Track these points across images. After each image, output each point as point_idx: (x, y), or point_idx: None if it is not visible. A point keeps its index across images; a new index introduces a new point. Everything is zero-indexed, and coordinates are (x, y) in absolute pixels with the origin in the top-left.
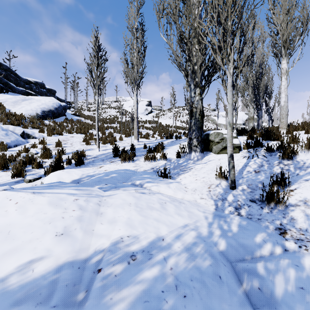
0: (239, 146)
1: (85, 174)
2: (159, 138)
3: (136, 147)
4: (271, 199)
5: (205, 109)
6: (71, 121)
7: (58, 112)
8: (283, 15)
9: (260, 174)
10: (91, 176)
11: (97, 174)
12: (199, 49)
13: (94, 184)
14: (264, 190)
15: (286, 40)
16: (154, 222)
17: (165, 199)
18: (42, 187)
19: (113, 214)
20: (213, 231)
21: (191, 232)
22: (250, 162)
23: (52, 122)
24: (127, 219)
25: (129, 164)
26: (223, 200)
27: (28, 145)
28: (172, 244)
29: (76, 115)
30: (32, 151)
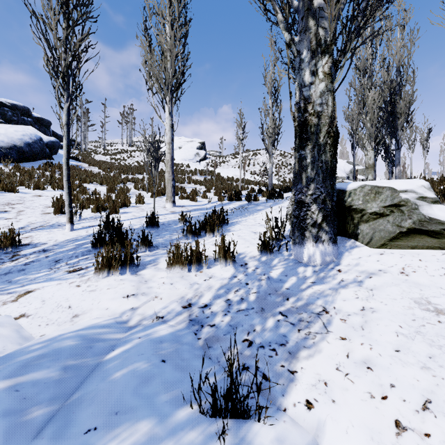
0: None
1: None
2: (216, 200)
3: (165, 221)
4: None
5: (288, 155)
6: (59, 167)
7: (32, 151)
8: None
9: None
10: None
11: None
12: None
13: None
14: None
15: None
16: None
17: None
18: None
19: None
20: None
21: None
22: None
23: (13, 167)
24: None
25: (118, 285)
26: None
27: None
28: None
29: (74, 159)
30: None
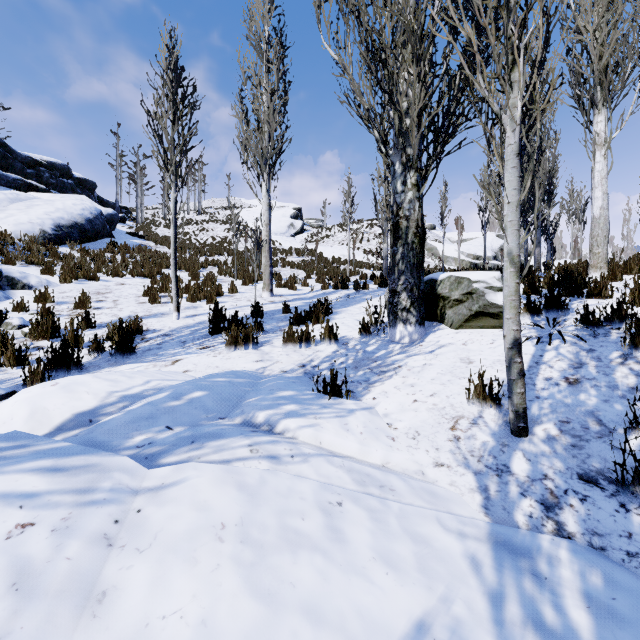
0: None
1: (119, 391)
2: (319, 288)
3: (267, 310)
4: None
5: None
6: (125, 248)
7: (94, 229)
8: (600, 12)
9: (584, 388)
10: (135, 398)
11: (154, 389)
12: (418, 72)
13: (132, 428)
14: (627, 453)
15: (605, 69)
16: (302, 628)
17: (339, 476)
18: None
19: (144, 600)
20: None
21: None
22: (547, 354)
23: (78, 250)
24: (195, 629)
25: (246, 355)
26: (501, 472)
27: (7, 305)
28: None
29: (137, 236)
30: (11, 320)
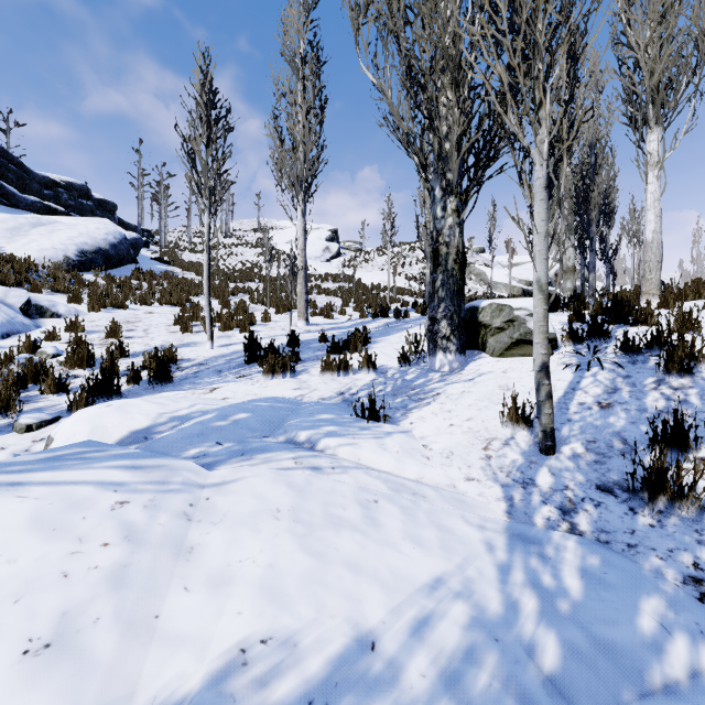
0: (552, 339)
1: (168, 412)
2: (357, 317)
3: (303, 340)
4: (659, 488)
5: None
6: (151, 275)
7: (118, 254)
8: (651, 26)
9: (615, 412)
10: (183, 419)
11: (199, 412)
12: (456, 100)
13: (186, 443)
14: (637, 463)
15: (658, 85)
16: (345, 574)
17: (376, 485)
18: (30, 463)
19: (224, 551)
20: (517, 598)
21: (453, 608)
22: (584, 381)
23: (103, 277)
24: (264, 569)
25: (284, 383)
26: (526, 485)
27: (38, 334)
28: (401, 665)
29: (162, 261)
30: (45, 349)
